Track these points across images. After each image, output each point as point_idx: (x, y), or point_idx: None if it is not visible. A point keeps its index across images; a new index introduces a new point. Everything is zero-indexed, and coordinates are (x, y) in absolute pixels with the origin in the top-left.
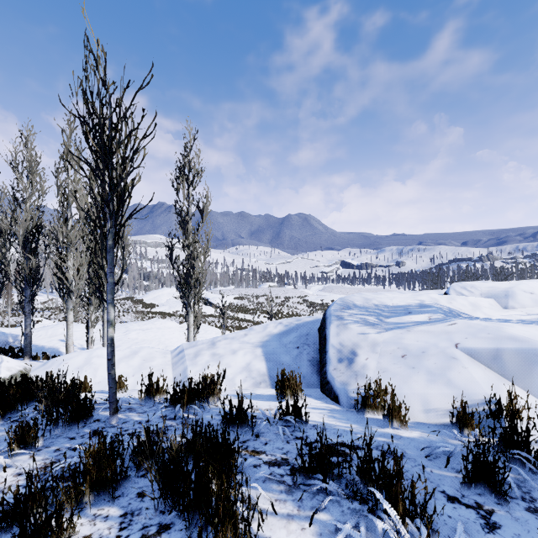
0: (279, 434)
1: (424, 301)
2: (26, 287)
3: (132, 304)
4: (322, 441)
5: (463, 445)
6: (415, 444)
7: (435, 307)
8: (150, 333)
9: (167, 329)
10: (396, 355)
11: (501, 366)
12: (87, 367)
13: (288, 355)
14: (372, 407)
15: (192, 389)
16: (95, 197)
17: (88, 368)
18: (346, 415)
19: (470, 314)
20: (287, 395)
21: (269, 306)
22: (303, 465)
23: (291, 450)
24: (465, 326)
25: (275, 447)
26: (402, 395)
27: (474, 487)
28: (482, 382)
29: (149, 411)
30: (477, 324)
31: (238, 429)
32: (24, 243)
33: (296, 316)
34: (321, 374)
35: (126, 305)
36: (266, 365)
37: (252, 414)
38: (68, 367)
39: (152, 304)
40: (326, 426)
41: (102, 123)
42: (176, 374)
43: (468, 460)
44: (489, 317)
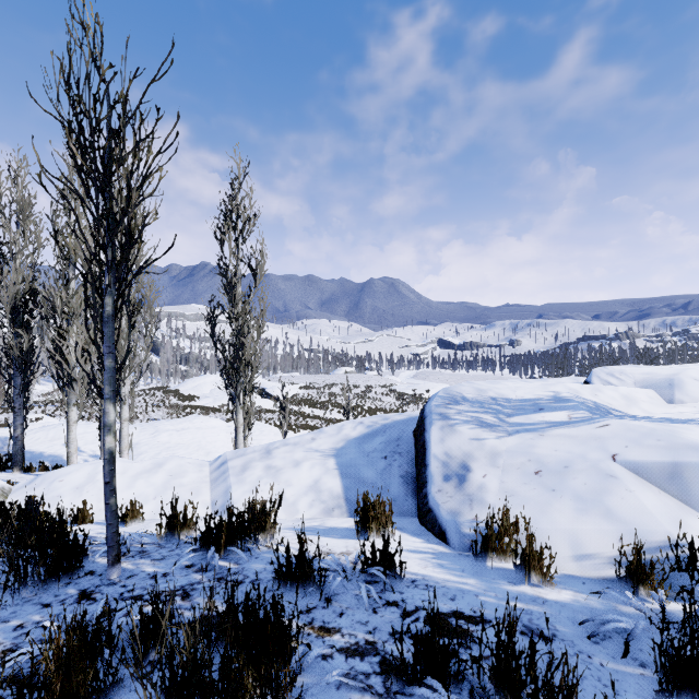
0: (361, 596)
1: (559, 393)
2: (16, 373)
3: (164, 396)
4: (432, 623)
5: (642, 614)
6: (569, 613)
7: (575, 401)
8: (187, 434)
9: (210, 429)
10: (526, 470)
11: (682, 488)
12: (89, 487)
13: (372, 468)
14: (498, 550)
15: (234, 524)
16: (85, 239)
17: (91, 488)
18: (460, 563)
19: (624, 411)
20: (372, 530)
21: (345, 399)
22: (402, 660)
23: (380, 627)
24: (622, 429)
25: (355, 621)
26: (540, 532)
27: (676, 698)
28: (659, 514)
29: (169, 557)
30: (639, 425)
31: (299, 589)
32: (13, 314)
33: (380, 411)
34: (419, 497)
35: (156, 397)
36: (342, 482)
37: (321, 563)
38: (63, 487)
39: (191, 396)
40: (431, 582)
41: (93, 128)
42: (216, 496)
43: (663, 650)
44: (651, 415)
